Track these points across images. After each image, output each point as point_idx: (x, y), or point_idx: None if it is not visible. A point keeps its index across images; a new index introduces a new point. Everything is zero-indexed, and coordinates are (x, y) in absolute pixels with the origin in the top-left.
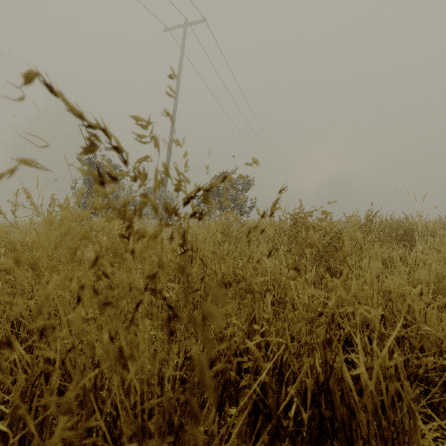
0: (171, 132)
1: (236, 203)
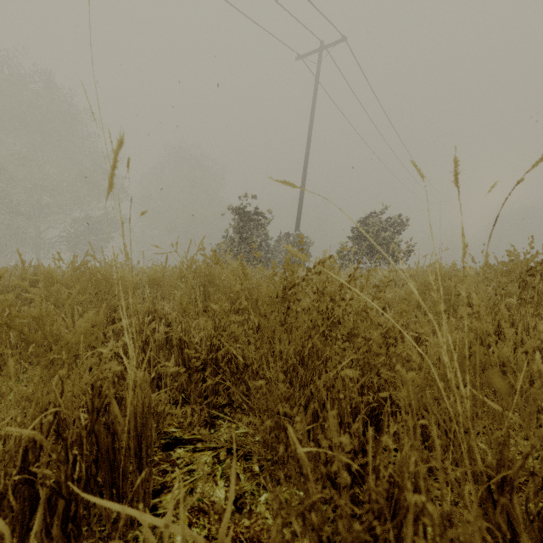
0: (304, 170)
1: (387, 248)
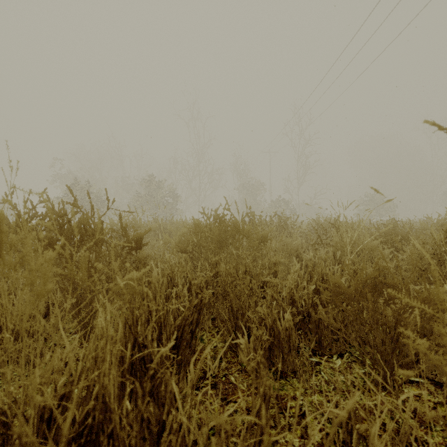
0: None
1: None
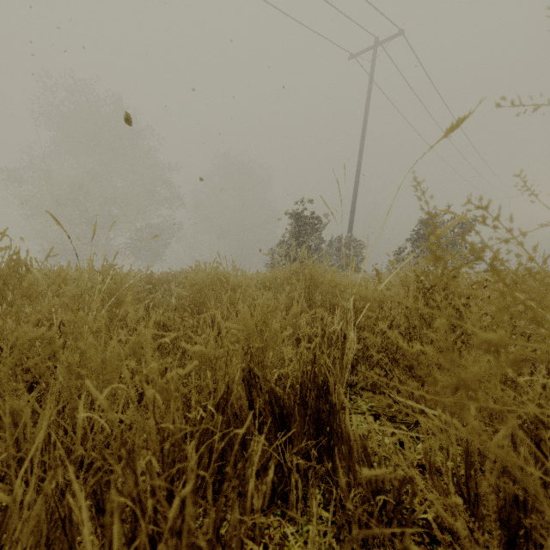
0: (357, 171)
1: None
